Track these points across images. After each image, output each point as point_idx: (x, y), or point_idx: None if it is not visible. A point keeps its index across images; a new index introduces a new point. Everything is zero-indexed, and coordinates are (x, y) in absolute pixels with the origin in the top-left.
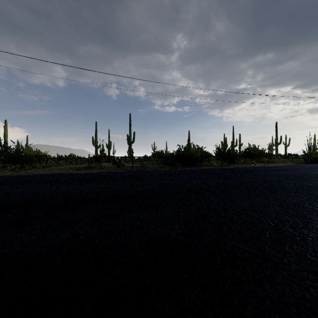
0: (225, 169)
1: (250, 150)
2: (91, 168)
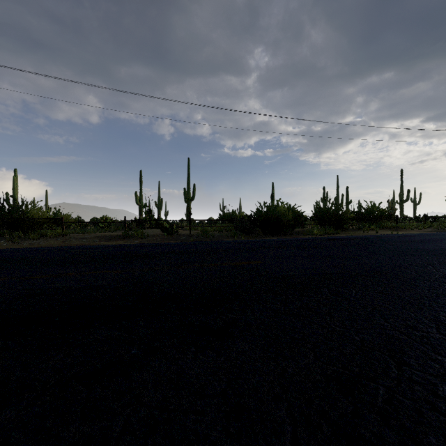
0: (333, 239)
1: (366, 210)
2: (128, 237)
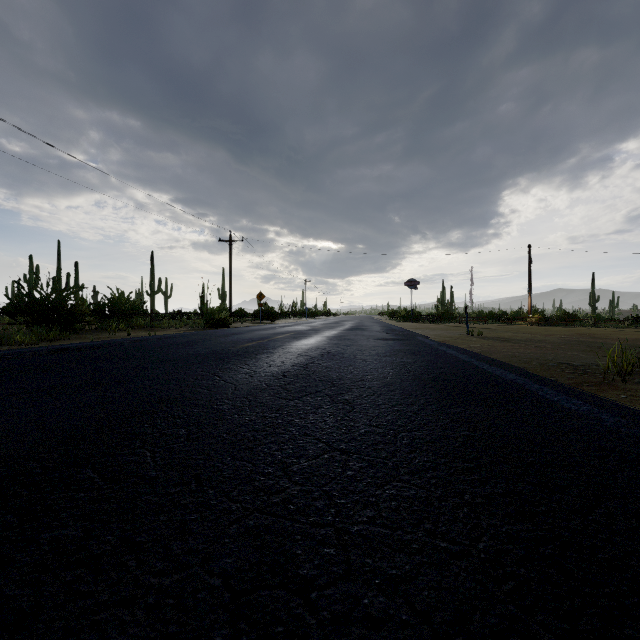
0: (62, 350)
1: (112, 301)
2: None
